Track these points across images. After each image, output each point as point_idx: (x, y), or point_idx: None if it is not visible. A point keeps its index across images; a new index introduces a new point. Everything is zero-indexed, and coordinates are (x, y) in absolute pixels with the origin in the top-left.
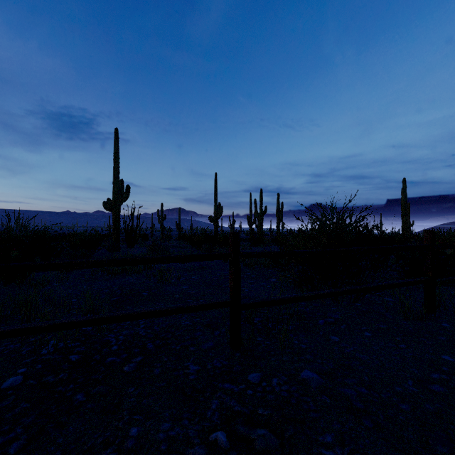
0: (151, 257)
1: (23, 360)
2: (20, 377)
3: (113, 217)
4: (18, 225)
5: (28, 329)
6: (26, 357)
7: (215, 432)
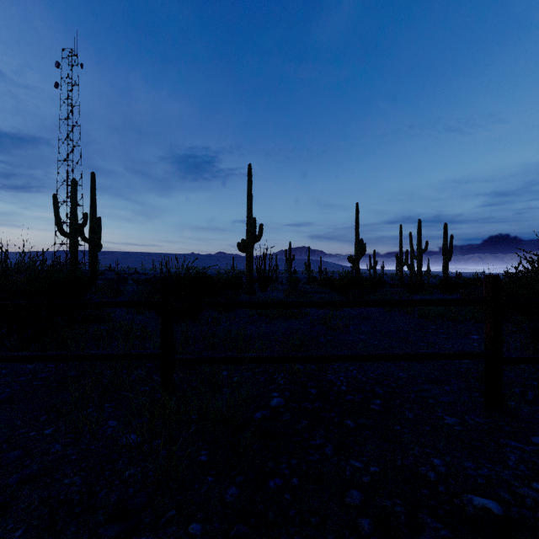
0: (404, 299)
1: (268, 386)
2: (281, 399)
3: (246, 259)
4: (183, 267)
5: (301, 357)
6: (268, 384)
7: (534, 482)
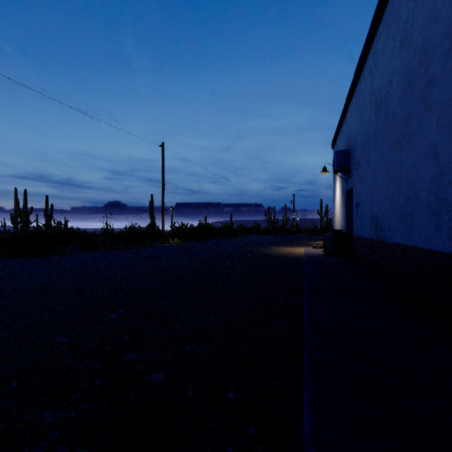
0: None
1: None
2: None
3: None
4: None
5: None
6: None
7: None
